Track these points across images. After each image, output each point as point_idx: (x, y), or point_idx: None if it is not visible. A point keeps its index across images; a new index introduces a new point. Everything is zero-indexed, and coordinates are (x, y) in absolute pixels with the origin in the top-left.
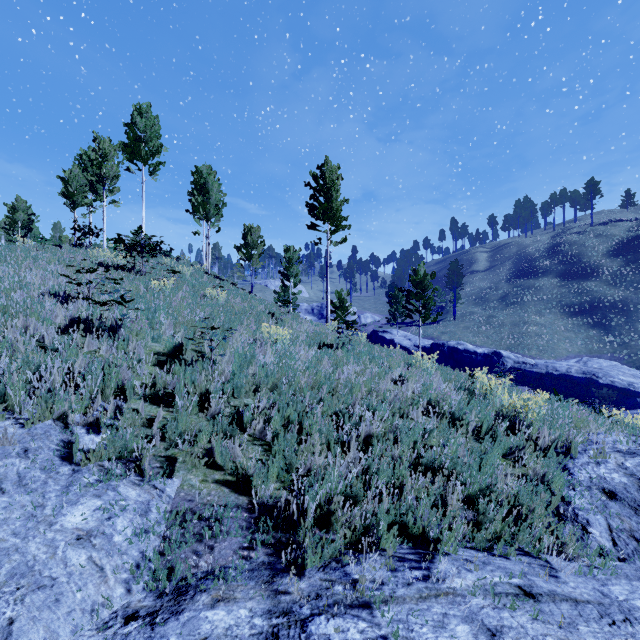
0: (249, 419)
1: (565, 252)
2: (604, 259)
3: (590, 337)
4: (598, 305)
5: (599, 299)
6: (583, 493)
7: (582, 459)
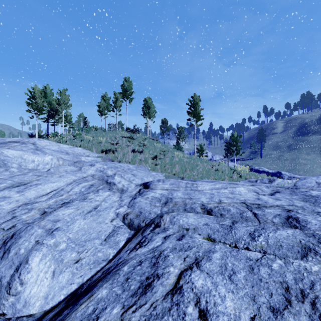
0: (175, 167)
1: None
2: None
3: None
4: None
5: None
6: (243, 181)
7: (251, 179)
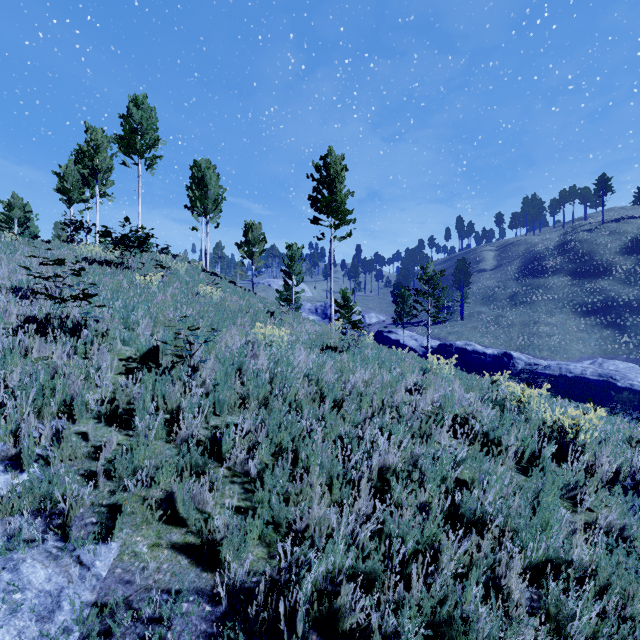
0: (229, 447)
1: (576, 250)
2: (617, 257)
3: (604, 338)
4: (612, 304)
5: (613, 298)
6: None
7: None
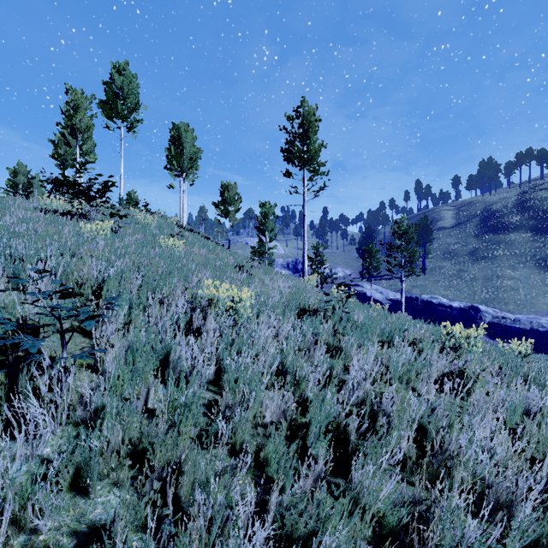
0: None
1: (536, 207)
2: None
3: None
4: None
5: None
6: None
7: None
